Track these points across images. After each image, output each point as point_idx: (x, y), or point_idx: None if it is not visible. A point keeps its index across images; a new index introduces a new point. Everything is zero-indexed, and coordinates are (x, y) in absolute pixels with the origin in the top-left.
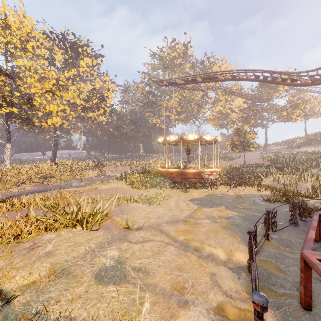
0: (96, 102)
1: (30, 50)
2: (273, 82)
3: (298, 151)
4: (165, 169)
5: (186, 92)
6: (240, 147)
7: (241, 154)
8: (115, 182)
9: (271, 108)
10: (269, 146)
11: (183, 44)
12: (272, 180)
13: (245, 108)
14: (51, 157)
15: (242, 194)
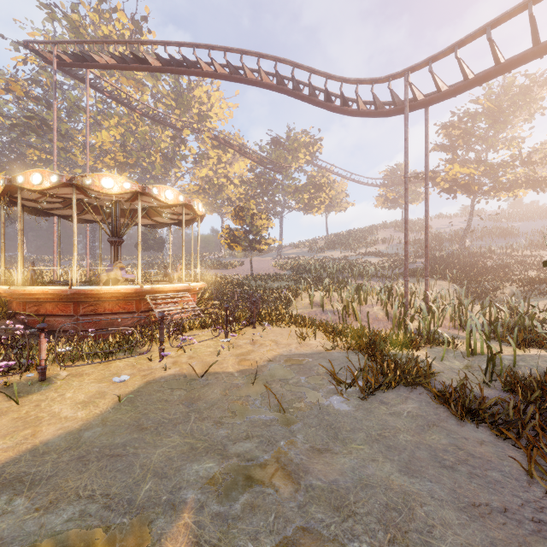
0: None
1: None
2: (310, 99)
3: (322, 256)
4: (9, 289)
5: (137, 121)
6: (244, 241)
7: (243, 259)
8: None
9: (289, 184)
10: (284, 249)
11: (132, 19)
12: (309, 305)
13: (250, 179)
14: None
15: (262, 363)
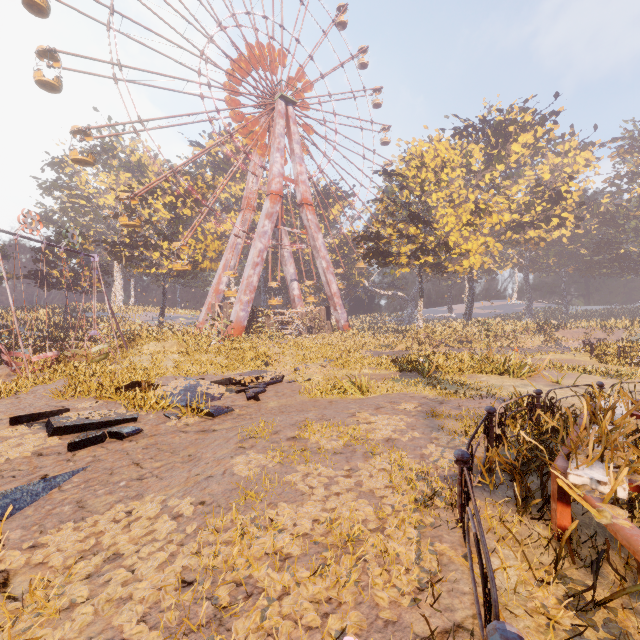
0: (543, 208)
1: (444, 179)
2: None
3: None
4: None
5: None
6: None
7: None
8: (569, 354)
9: None
10: None
11: None
12: None
13: None
14: (464, 314)
15: None
